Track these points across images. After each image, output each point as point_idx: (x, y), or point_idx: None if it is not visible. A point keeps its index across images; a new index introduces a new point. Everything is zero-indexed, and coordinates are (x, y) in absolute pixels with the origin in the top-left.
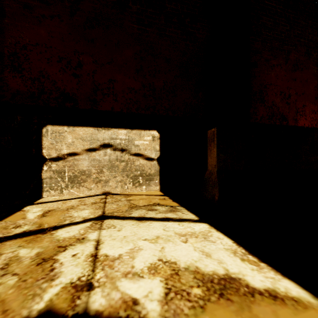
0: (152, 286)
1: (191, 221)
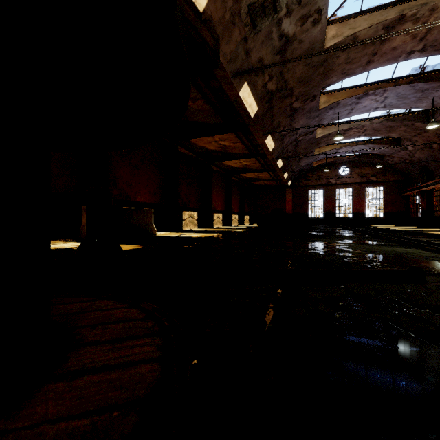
0: (74, 246)
1: (77, 243)
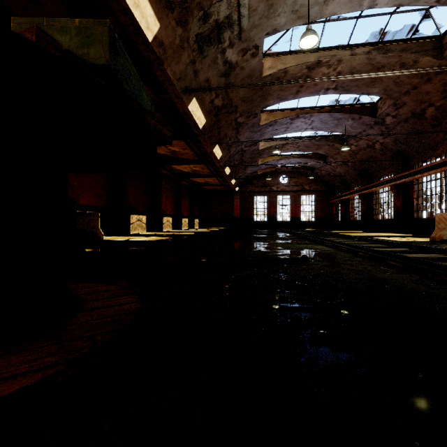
0: None
1: None
